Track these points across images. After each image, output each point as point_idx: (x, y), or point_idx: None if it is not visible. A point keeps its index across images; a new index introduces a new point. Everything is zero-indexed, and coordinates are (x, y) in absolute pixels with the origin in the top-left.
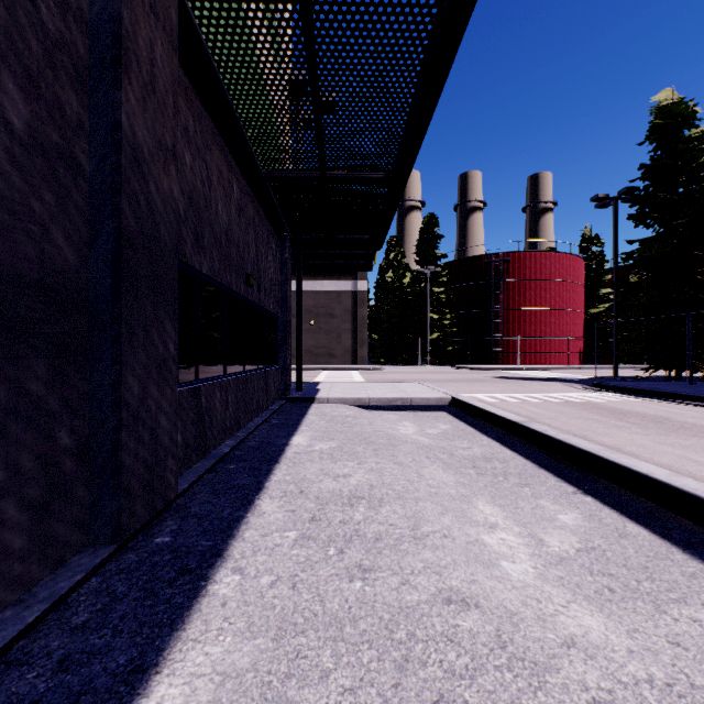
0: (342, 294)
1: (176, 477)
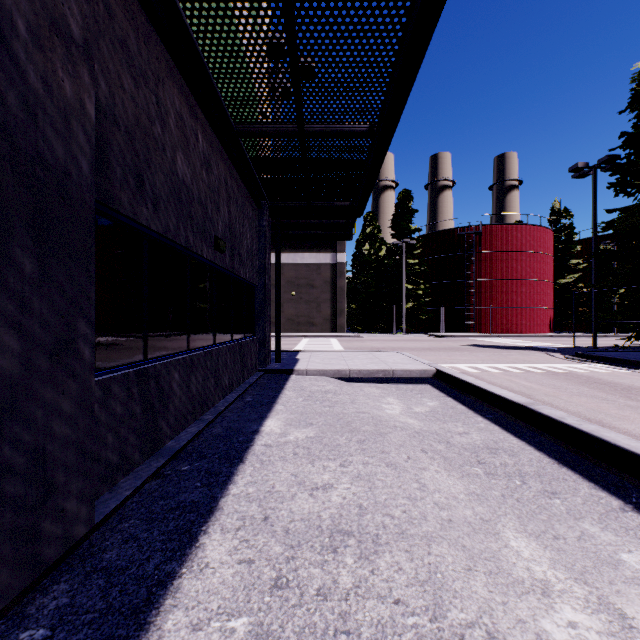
0: (322, 266)
1: (91, 502)
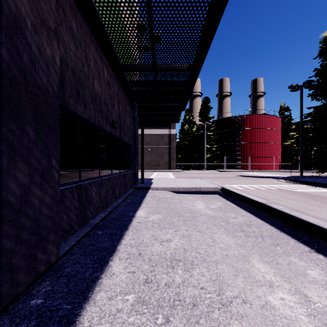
0: (164, 135)
1: (58, 246)
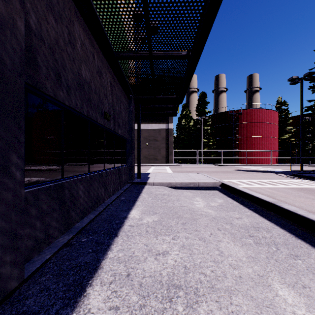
0: (161, 130)
1: (21, 266)
